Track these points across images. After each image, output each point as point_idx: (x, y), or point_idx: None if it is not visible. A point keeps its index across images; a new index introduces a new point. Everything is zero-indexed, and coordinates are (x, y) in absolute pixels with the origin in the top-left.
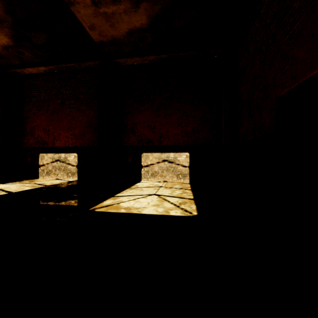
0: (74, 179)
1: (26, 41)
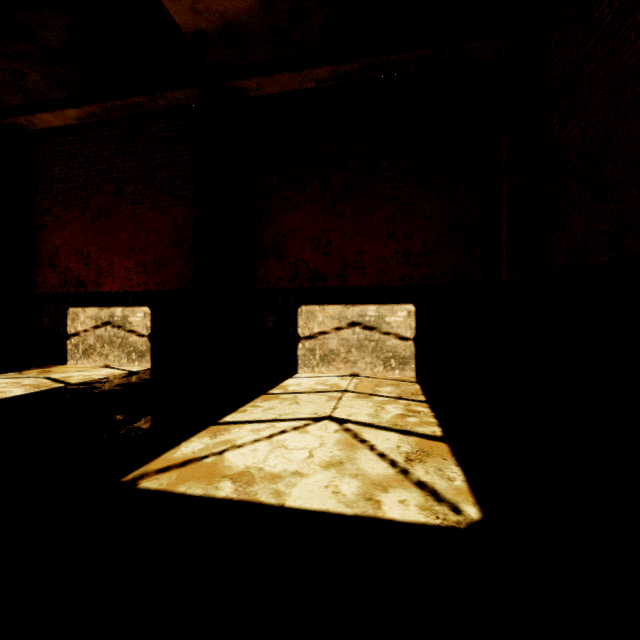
0: (144, 366)
1: (23, 41)
